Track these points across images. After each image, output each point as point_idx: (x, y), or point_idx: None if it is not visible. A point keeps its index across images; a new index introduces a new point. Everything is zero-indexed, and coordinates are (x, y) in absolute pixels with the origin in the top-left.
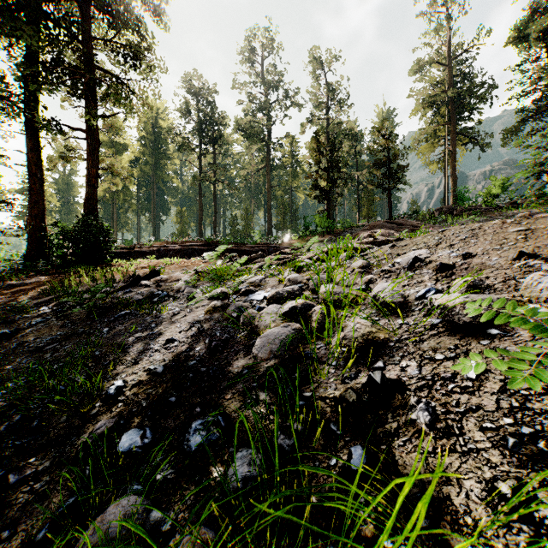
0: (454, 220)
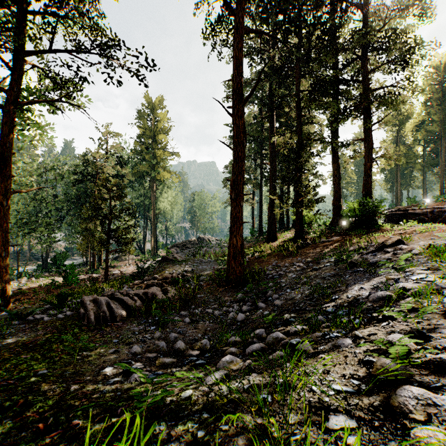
0: None
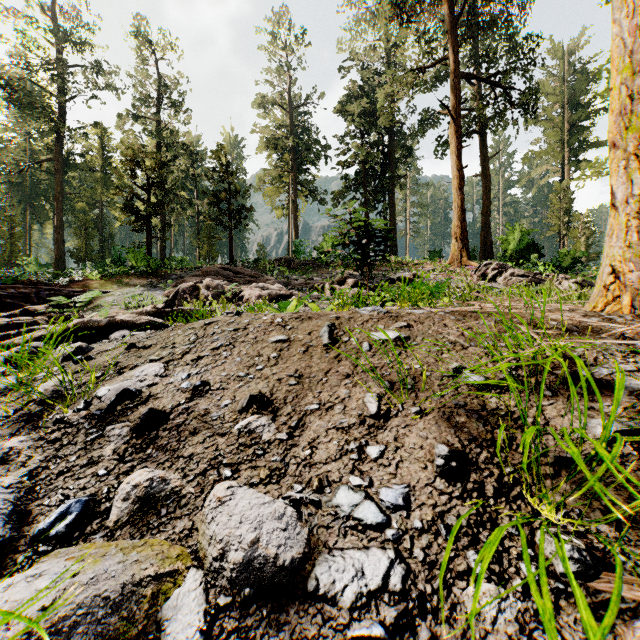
0: (291, 273)
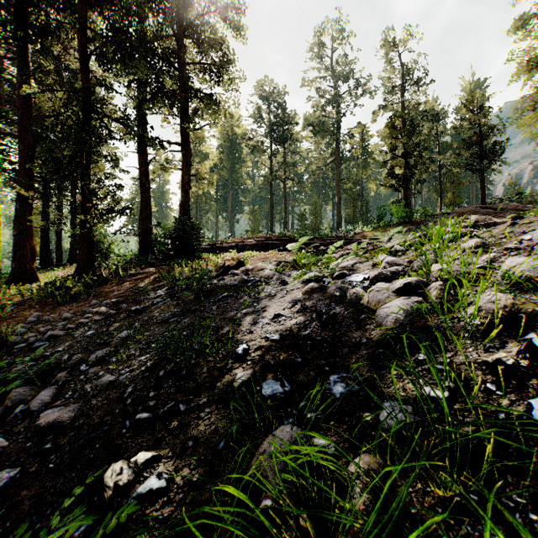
0: None
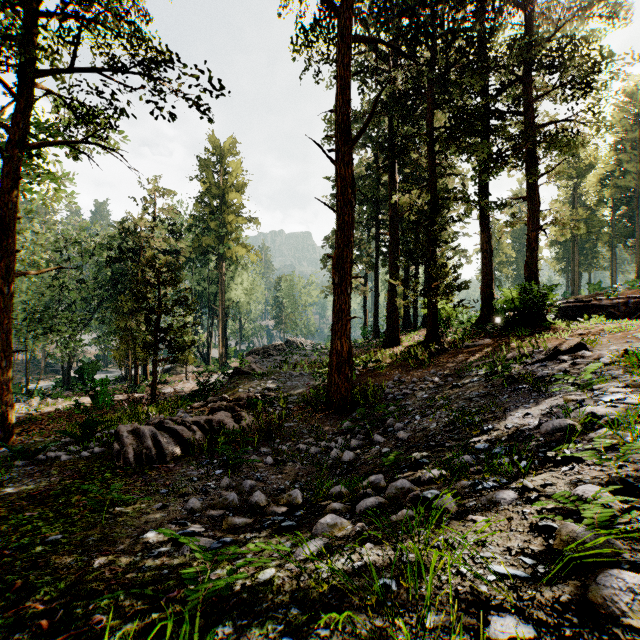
0: None
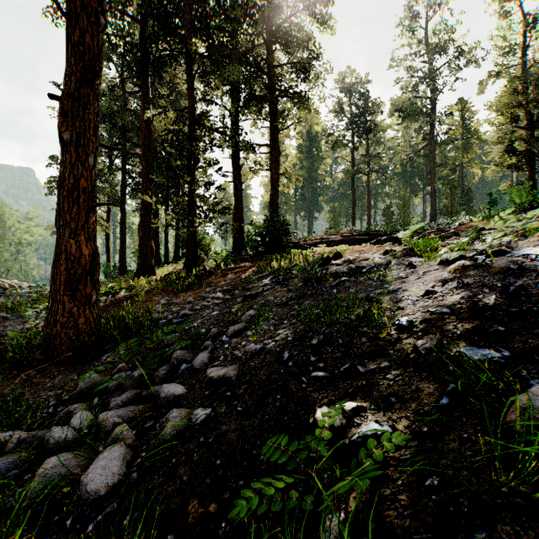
0: None
